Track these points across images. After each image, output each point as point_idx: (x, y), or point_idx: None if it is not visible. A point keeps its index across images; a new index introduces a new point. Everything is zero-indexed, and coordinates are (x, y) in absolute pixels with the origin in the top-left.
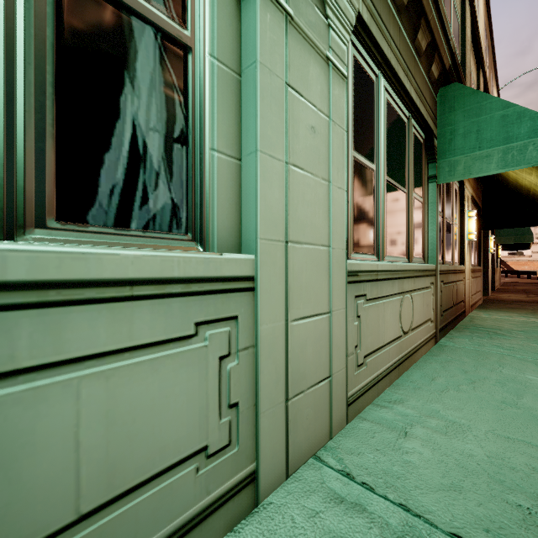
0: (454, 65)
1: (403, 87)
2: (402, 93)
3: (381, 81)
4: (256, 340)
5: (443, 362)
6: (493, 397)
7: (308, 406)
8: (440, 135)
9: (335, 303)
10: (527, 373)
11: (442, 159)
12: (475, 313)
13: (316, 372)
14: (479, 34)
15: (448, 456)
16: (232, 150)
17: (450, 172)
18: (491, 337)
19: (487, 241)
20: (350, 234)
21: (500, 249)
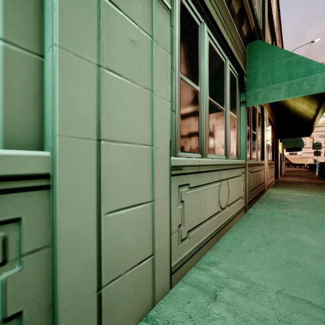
0: (257, 28)
1: (222, 35)
2: (221, 40)
3: (204, 27)
4: (53, 239)
5: (249, 227)
6: (282, 256)
7: (127, 287)
8: (248, 75)
9: (159, 193)
10: (304, 235)
11: (249, 90)
12: (270, 190)
13: (137, 255)
14: (273, 18)
15: (247, 322)
16: (29, 44)
17: (254, 99)
18: (280, 207)
19: (277, 146)
20: (177, 137)
21: (285, 151)
